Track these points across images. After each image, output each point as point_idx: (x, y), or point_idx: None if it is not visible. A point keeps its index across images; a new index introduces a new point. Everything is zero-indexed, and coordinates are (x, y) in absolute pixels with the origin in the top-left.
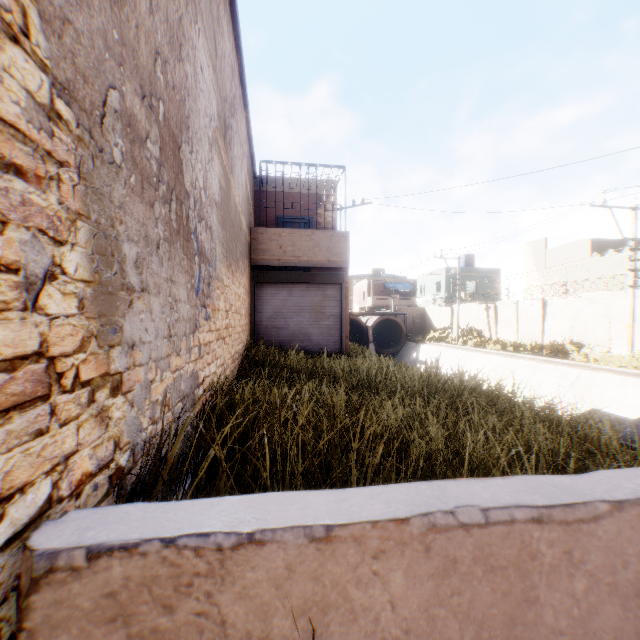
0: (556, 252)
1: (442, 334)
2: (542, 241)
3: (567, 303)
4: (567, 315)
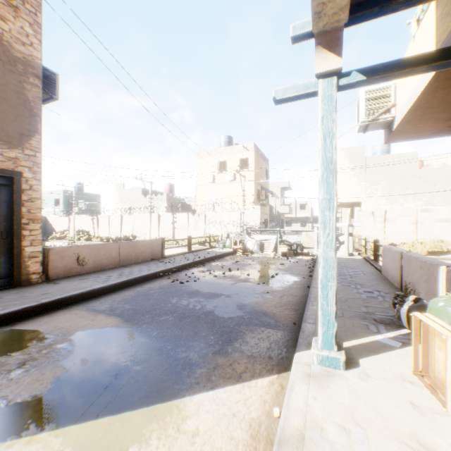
0: (129, 191)
1: (63, 234)
2: (122, 185)
3: (131, 217)
4: (131, 223)
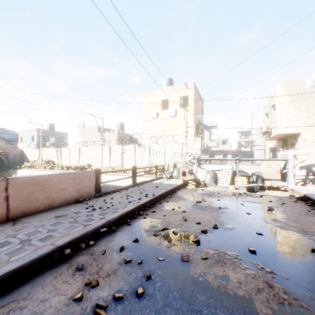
0: (87, 129)
1: (34, 164)
2: (82, 123)
3: (87, 149)
4: (87, 154)
